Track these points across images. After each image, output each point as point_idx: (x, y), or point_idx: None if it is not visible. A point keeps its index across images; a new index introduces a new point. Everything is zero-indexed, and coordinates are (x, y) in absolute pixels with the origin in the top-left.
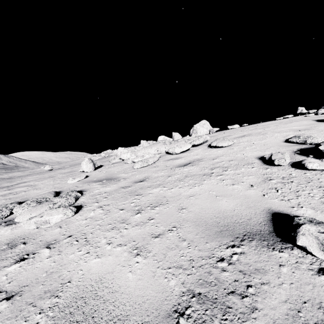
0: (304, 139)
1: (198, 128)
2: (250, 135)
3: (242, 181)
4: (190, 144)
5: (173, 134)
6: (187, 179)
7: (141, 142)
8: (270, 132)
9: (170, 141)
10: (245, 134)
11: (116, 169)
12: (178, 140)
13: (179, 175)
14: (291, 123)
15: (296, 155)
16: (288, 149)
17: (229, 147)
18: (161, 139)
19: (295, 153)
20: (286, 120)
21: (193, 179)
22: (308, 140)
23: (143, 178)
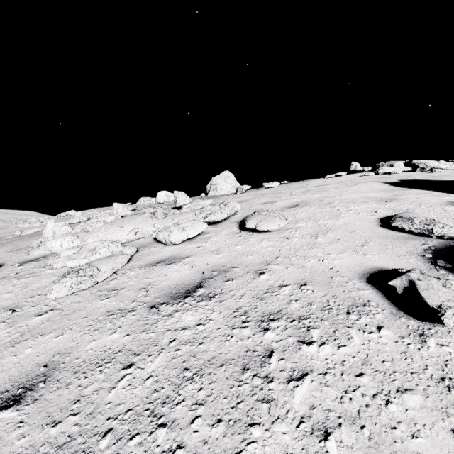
0: (425, 226)
1: (219, 182)
2: (308, 204)
3: (407, 452)
4: (204, 222)
5: (175, 195)
6: (183, 407)
7: (114, 206)
8: (338, 201)
9: (166, 210)
10: (298, 201)
11: (3, 295)
12: (185, 207)
13: (164, 362)
14: (357, 185)
15: (443, 271)
16: (407, 250)
17: (280, 231)
18: (162, 197)
19: (434, 263)
20: (343, 180)
21: (208, 404)
22: (435, 229)
23: (34, 373)
